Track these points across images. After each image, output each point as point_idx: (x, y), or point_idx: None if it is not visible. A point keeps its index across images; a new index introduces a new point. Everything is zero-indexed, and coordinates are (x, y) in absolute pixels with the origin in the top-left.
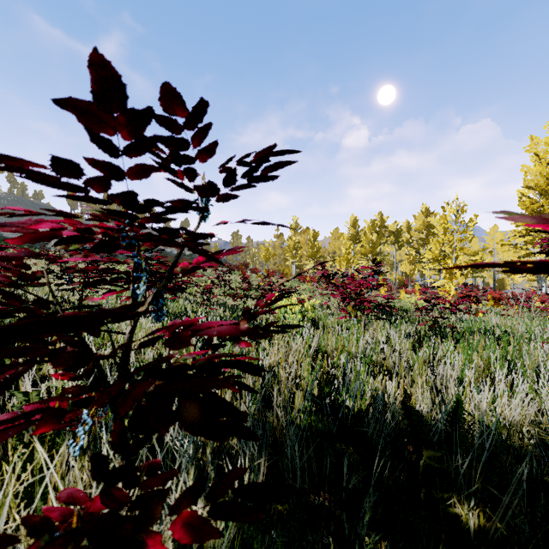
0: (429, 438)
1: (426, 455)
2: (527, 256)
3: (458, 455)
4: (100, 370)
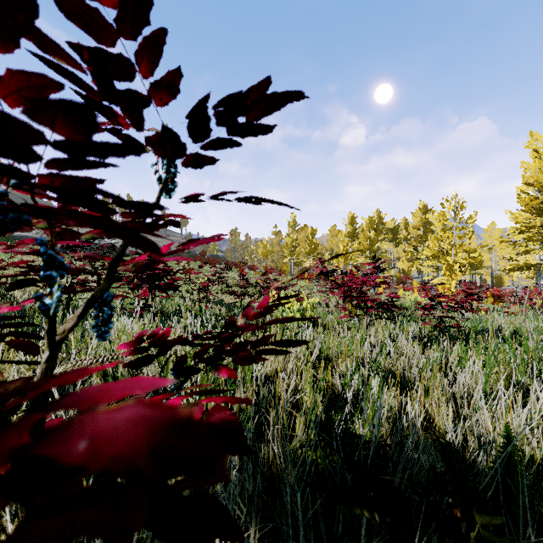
0: (480, 496)
1: (479, 523)
2: (527, 252)
3: (529, 529)
4: (3, 417)
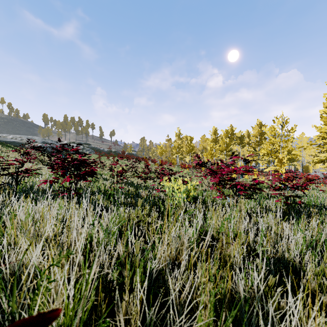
0: None
1: None
2: None
3: None
4: None
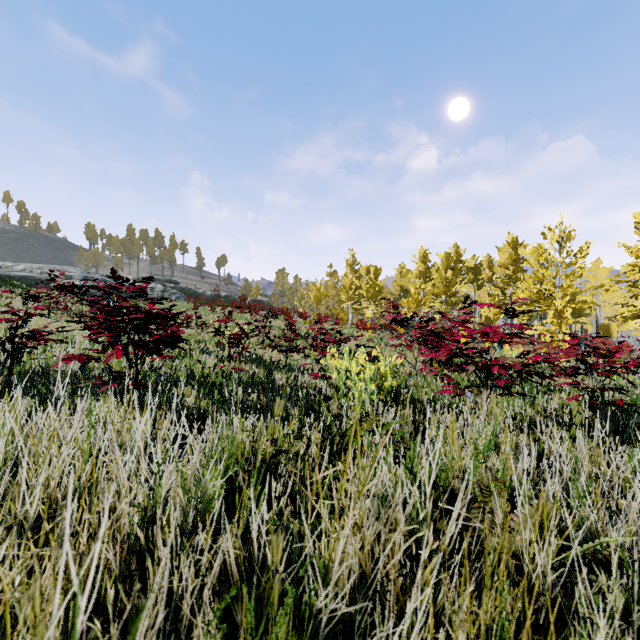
0: None
1: None
2: None
3: None
4: None
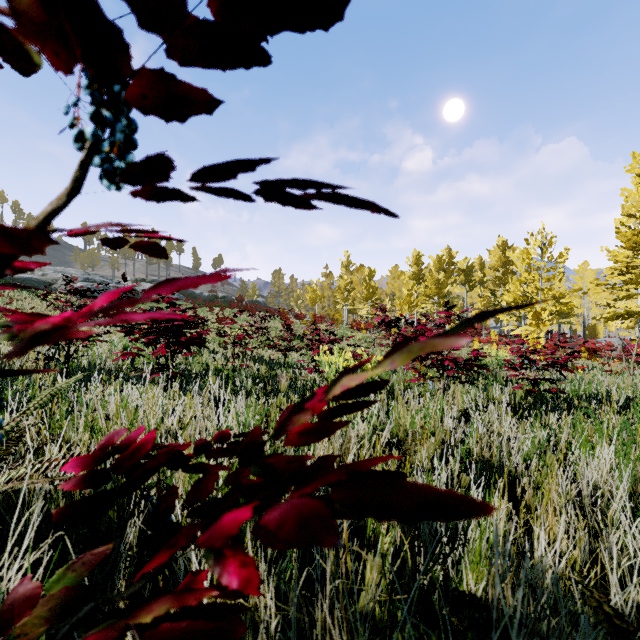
0: None
1: None
2: (628, 298)
3: None
4: None
